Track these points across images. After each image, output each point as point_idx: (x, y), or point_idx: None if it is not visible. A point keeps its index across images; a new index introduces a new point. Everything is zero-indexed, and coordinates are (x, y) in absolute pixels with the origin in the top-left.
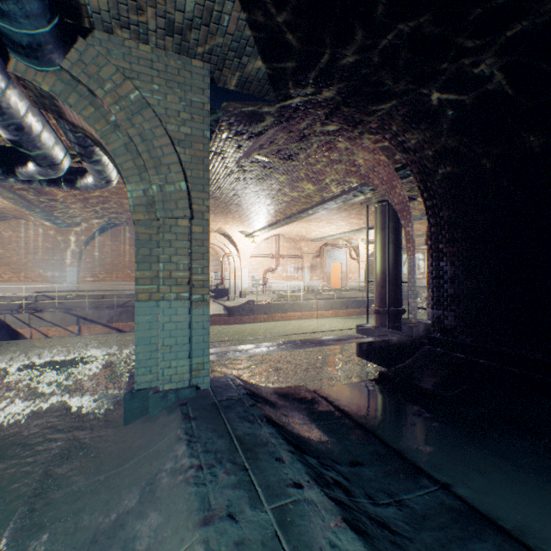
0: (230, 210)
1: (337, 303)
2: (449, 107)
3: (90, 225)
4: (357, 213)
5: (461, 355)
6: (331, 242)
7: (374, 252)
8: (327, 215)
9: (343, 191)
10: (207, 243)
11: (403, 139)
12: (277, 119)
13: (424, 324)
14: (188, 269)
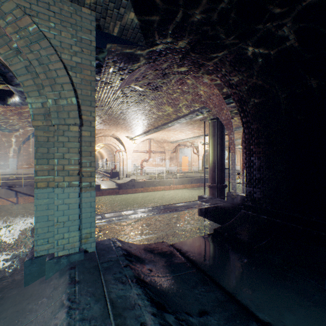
0: (119, 122)
1: (186, 180)
2: (260, 56)
3: (25, 130)
4: (198, 126)
5: (264, 216)
6: (182, 143)
7: (208, 150)
8: (180, 127)
9: (190, 112)
10: (94, 144)
11: (229, 78)
12: (147, 60)
13: (241, 196)
14: (78, 163)
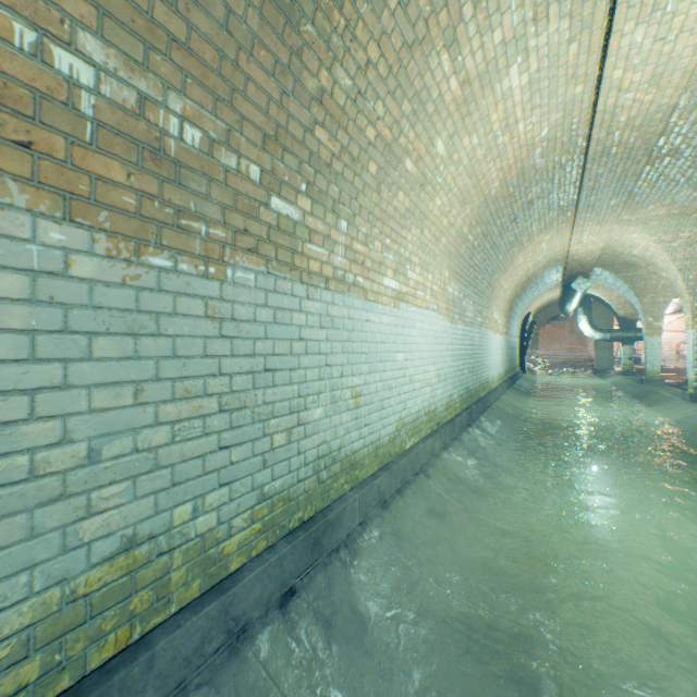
0: None
1: None
2: None
3: None
4: None
5: None
6: None
7: None
8: None
9: None
10: None
11: None
12: None
13: None
14: (607, 345)
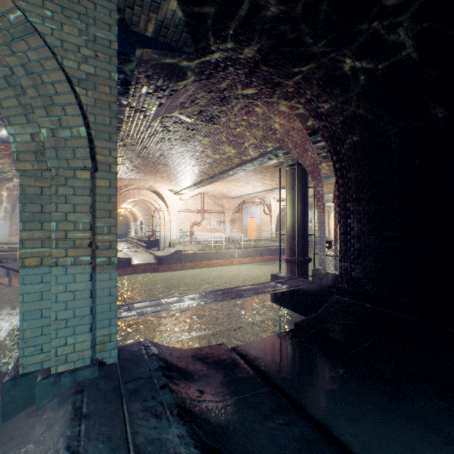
0: (158, 169)
1: (254, 251)
2: (363, 71)
3: None
4: (271, 175)
5: (367, 304)
6: (248, 200)
7: (286, 209)
8: (245, 176)
9: (260, 154)
10: (115, 198)
11: (317, 104)
12: (197, 75)
13: (333, 274)
14: (90, 228)
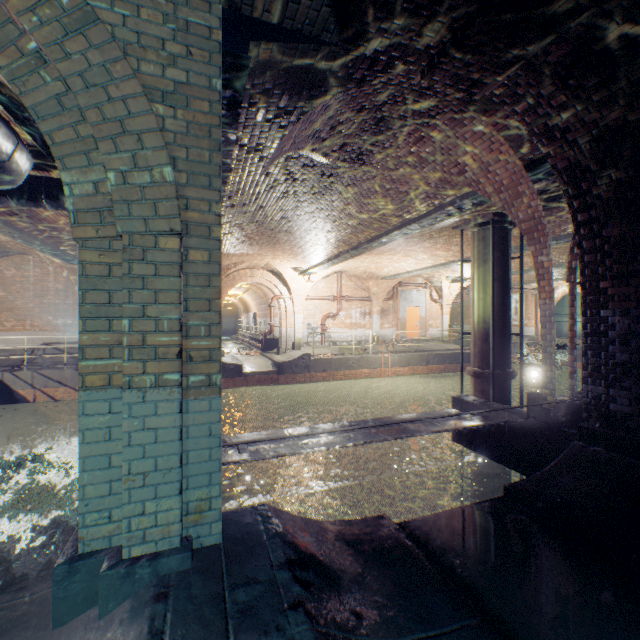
0: (278, 240)
1: (415, 357)
2: None
3: None
4: (445, 241)
5: None
6: (407, 280)
7: (472, 293)
8: (405, 245)
9: (433, 208)
10: (217, 280)
11: (547, 111)
12: (342, 83)
13: (568, 404)
14: (179, 328)
